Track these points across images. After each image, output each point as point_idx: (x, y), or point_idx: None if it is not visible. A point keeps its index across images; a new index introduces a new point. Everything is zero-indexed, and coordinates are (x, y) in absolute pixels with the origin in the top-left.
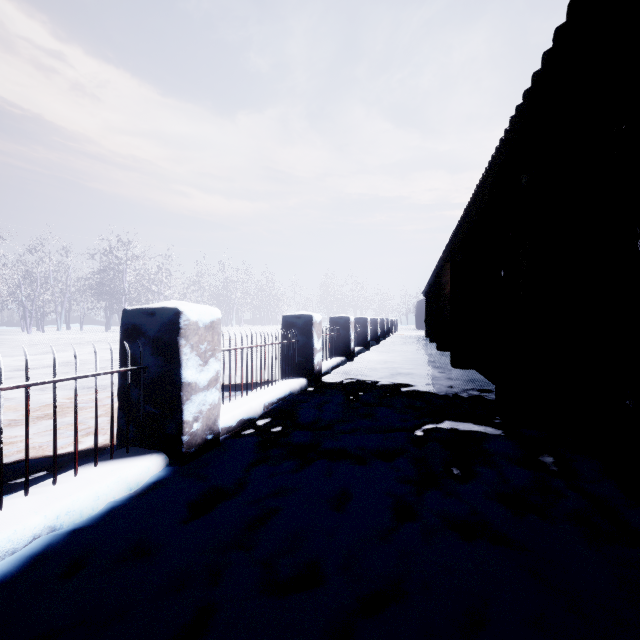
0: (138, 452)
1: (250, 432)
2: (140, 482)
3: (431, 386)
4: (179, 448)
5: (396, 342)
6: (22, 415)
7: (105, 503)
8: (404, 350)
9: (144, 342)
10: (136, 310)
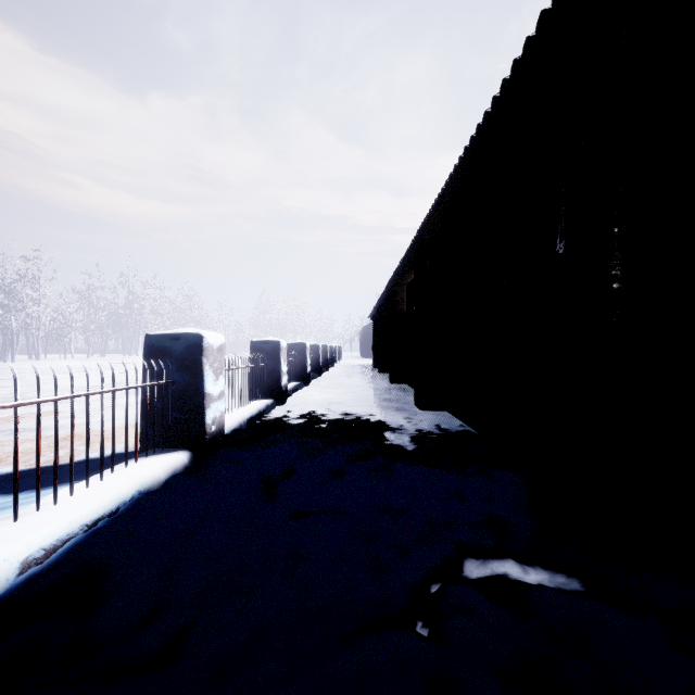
0: None
1: None
2: None
3: (402, 447)
4: None
5: (341, 373)
6: None
7: None
8: (352, 384)
9: None
10: None
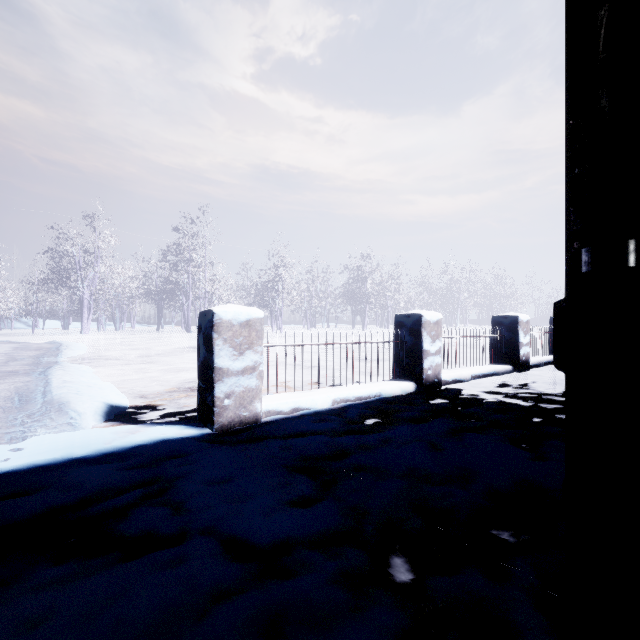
0: (403, 380)
1: (460, 386)
2: (406, 390)
3: None
4: (421, 381)
5: None
6: (342, 367)
7: (394, 392)
8: None
9: (405, 330)
10: (401, 315)
